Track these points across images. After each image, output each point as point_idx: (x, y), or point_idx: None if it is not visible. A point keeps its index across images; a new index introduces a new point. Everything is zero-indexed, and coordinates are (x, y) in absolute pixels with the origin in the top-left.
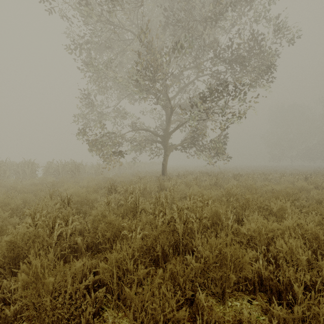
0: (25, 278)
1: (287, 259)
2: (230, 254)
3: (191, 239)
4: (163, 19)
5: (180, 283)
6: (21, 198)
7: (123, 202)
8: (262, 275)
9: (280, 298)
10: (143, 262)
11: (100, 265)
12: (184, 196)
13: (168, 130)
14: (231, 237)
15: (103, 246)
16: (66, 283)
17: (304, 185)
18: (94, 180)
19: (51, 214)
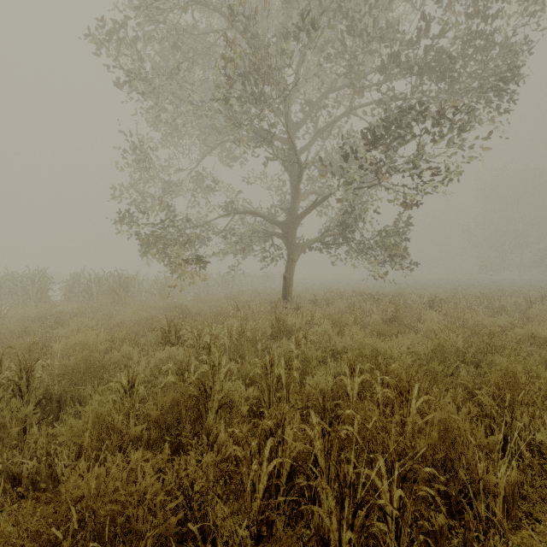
0: None
1: None
2: None
3: None
4: None
5: None
6: None
7: (174, 379)
8: None
9: None
10: None
11: None
12: (330, 349)
13: (296, 212)
14: None
15: None
16: None
17: None
18: (146, 311)
19: None
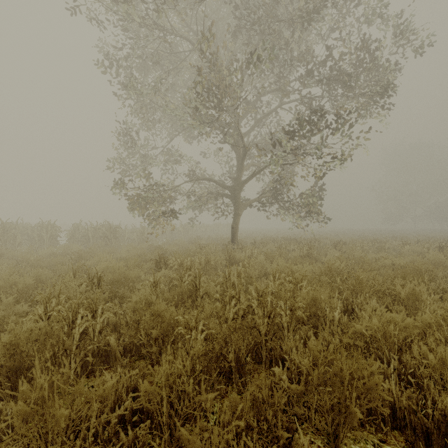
0: (22, 409)
1: (435, 378)
2: (347, 370)
3: (279, 340)
4: (232, 24)
5: (268, 417)
6: (33, 275)
7: (177, 282)
8: (395, 402)
9: (429, 444)
10: (207, 379)
11: (142, 386)
12: (264, 273)
13: (240, 180)
14: (339, 337)
15: (147, 350)
16: (90, 412)
17: (439, 258)
18: (136, 250)
19: (72, 301)
